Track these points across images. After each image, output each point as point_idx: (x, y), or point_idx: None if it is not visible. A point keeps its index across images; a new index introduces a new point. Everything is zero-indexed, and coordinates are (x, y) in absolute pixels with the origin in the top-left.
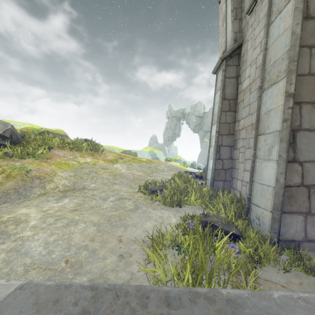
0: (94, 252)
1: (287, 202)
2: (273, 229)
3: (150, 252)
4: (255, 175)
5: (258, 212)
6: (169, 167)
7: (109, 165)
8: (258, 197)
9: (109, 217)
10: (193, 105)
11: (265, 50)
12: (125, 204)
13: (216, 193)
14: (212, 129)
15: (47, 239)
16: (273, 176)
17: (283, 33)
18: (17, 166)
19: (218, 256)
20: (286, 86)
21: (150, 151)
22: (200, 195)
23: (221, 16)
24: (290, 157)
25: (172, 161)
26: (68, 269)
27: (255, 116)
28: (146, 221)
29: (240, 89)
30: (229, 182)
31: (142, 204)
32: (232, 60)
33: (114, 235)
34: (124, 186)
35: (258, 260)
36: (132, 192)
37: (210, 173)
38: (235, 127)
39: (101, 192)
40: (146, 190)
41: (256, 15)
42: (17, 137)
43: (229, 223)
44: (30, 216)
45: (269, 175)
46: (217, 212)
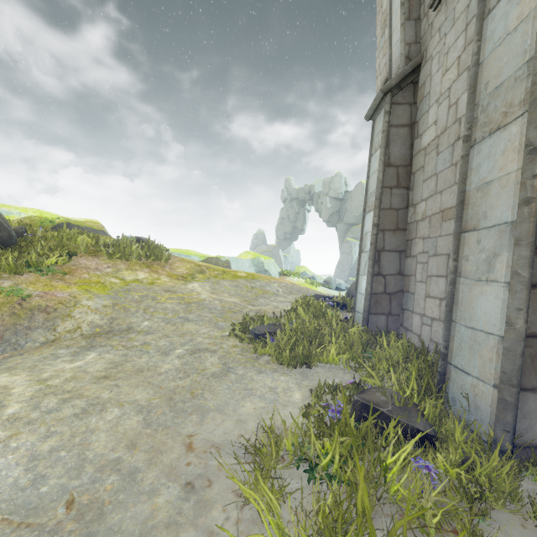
0: (133, 476)
1: (530, 367)
2: (503, 423)
3: (250, 491)
4: (456, 311)
5: (464, 384)
6: (287, 287)
7: (178, 285)
8: (465, 353)
9: (171, 392)
10: (327, 179)
11: (475, 67)
12: (204, 362)
13: (373, 337)
14: (366, 219)
15: (35, 449)
16: (499, 315)
17: (517, 28)
18: (4, 289)
19: (393, 487)
20: (528, 132)
21: (254, 258)
22: (347, 345)
23: (380, 19)
24: (535, 276)
25: (291, 275)
26: (71, 524)
27: (448, 196)
28: (244, 400)
29: (417, 147)
30: (397, 317)
31: (238, 361)
32: (402, 94)
33: (178, 433)
34: (205, 324)
35: (477, 493)
36: (219, 337)
37: (362, 301)
38: (407, 216)
39: (161, 337)
40: (246, 332)
41: (449, 9)
42: (10, 233)
43: (407, 405)
44: (11, 392)
45: (489, 313)
46: (381, 379)
